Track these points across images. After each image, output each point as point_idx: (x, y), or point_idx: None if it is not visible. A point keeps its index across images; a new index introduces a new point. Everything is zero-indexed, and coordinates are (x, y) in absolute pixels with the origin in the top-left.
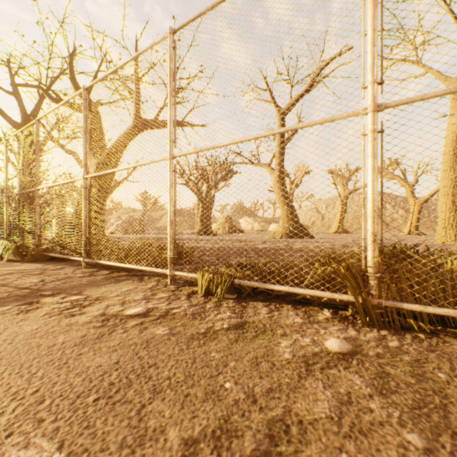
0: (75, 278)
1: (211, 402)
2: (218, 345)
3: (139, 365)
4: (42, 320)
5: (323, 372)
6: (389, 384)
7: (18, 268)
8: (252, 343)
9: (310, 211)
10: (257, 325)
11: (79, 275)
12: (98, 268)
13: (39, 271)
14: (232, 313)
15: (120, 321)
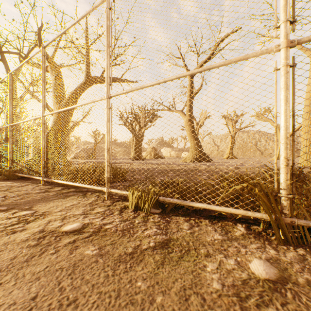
0: (32, 194)
1: None
2: (145, 269)
3: (57, 302)
4: None
5: None
6: None
7: None
8: (178, 266)
9: (210, 143)
10: (181, 243)
11: (36, 192)
12: (53, 185)
13: (6, 188)
14: (157, 228)
15: (54, 239)
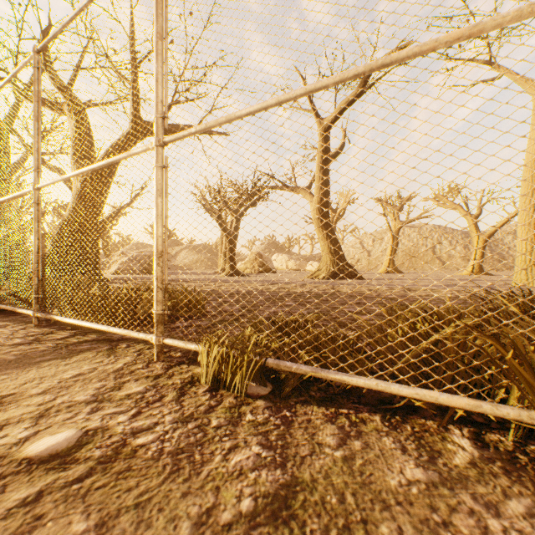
0: (3, 347)
1: None
2: None
3: None
4: None
5: None
6: None
7: None
8: None
9: (355, 246)
10: (324, 497)
11: (14, 342)
12: (57, 326)
13: None
14: (262, 445)
15: None
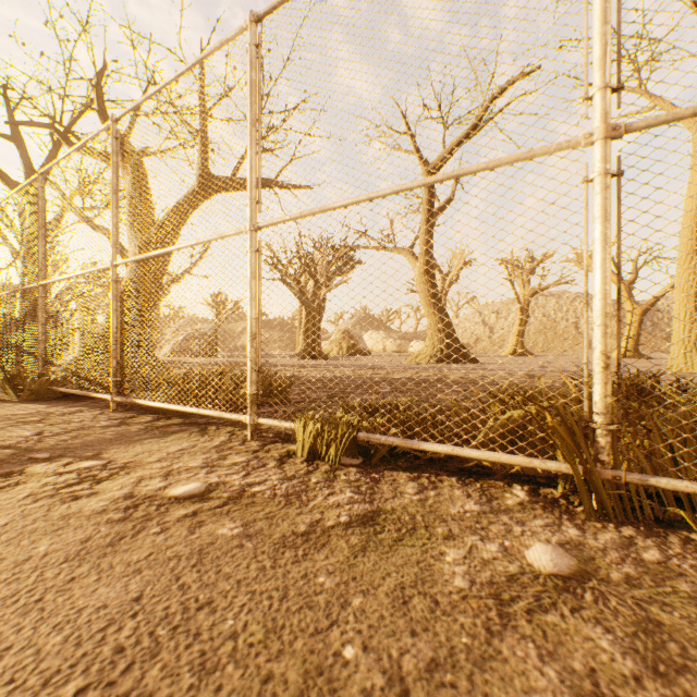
0: (95, 428)
1: (314, 696)
2: (331, 559)
3: (179, 604)
4: (19, 507)
5: (532, 620)
6: (667, 649)
7: (5, 411)
8: (393, 554)
9: (473, 321)
10: (400, 516)
11: (102, 424)
12: (136, 411)
13: (38, 417)
14: (355, 492)
15: (157, 510)
